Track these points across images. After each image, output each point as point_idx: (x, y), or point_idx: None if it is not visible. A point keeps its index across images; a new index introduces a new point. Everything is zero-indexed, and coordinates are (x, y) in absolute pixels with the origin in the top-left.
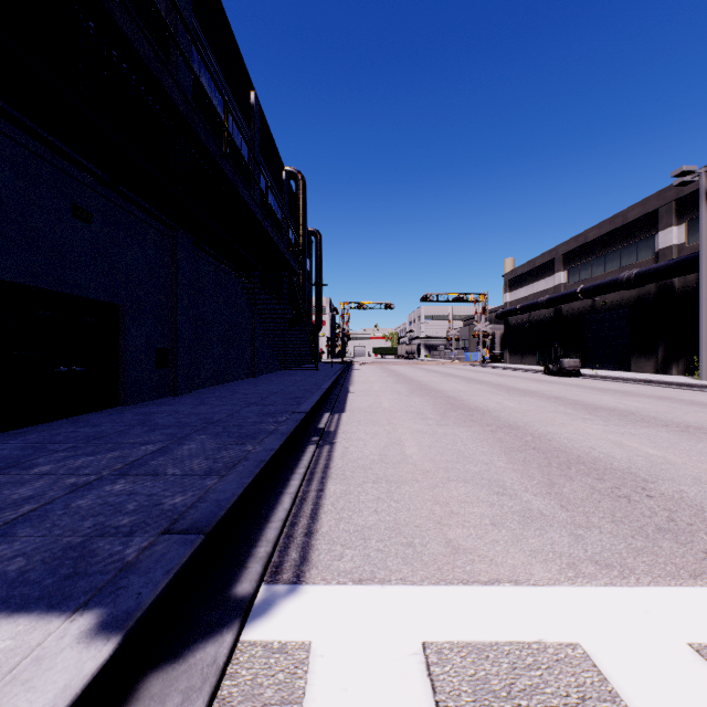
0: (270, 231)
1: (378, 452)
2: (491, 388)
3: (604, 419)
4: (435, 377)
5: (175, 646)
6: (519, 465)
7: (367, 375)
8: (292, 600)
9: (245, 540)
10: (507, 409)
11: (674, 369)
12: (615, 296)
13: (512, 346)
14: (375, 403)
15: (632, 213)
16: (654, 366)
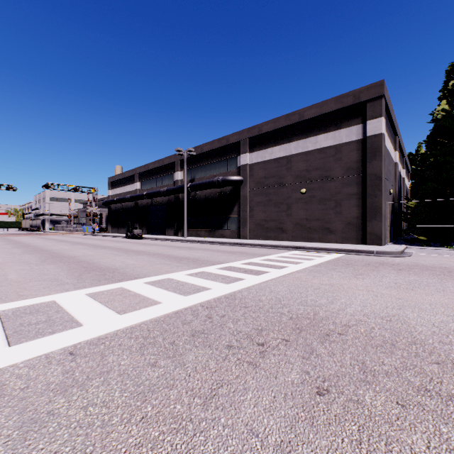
0: None
1: None
2: (87, 246)
3: (129, 254)
4: (51, 242)
5: None
6: (72, 273)
7: None
8: None
9: None
10: (87, 255)
11: (180, 234)
12: (160, 199)
13: (113, 222)
14: None
15: (166, 161)
16: (174, 232)
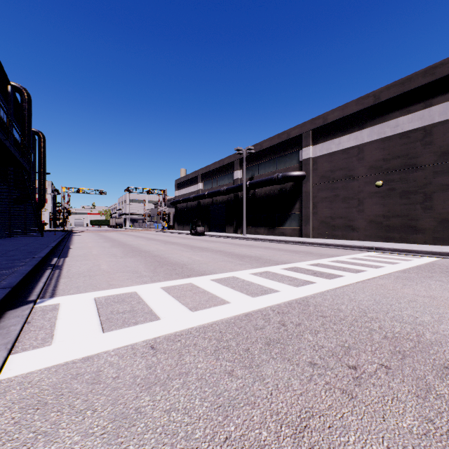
0: (9, 146)
1: (87, 269)
2: (158, 242)
3: (194, 251)
4: (131, 238)
5: (13, 308)
6: (148, 266)
7: (84, 238)
8: (51, 300)
9: (26, 293)
10: (159, 250)
11: (239, 231)
12: (221, 198)
13: (179, 220)
14: (88, 252)
15: (226, 161)
16: (233, 230)
